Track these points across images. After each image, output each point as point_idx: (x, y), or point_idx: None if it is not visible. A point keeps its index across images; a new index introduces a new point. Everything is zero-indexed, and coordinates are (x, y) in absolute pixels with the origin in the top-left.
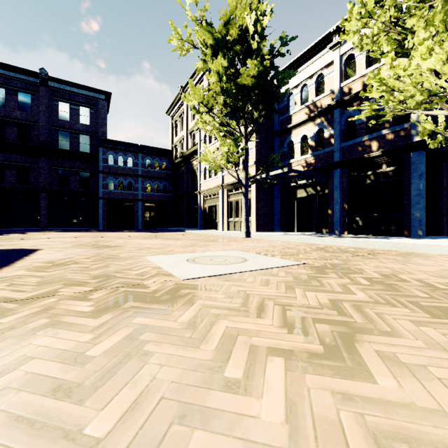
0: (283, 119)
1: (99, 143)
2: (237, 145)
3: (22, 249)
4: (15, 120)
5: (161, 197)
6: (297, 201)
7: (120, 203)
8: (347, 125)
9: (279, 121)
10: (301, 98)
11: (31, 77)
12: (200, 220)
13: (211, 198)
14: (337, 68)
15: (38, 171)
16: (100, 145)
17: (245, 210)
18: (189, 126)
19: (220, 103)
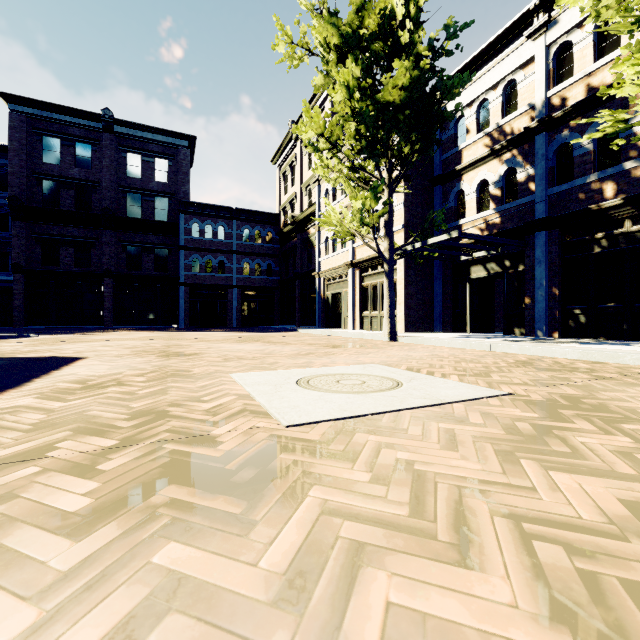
0: (448, 157)
1: (180, 207)
2: (377, 197)
3: (60, 357)
4: (72, 180)
5: (264, 282)
6: (471, 284)
7: (207, 291)
8: (558, 159)
9: (441, 161)
10: (477, 122)
11: (92, 121)
12: (320, 315)
13: (335, 282)
14: (541, 68)
15: (101, 248)
16: (181, 211)
17: (388, 299)
18: (303, 178)
19: (350, 135)
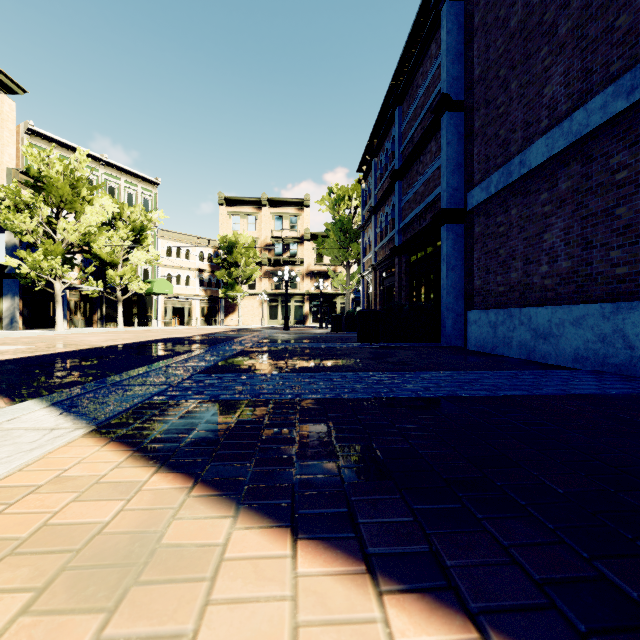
0: None
1: None
2: None
3: None
4: None
5: None
6: None
7: None
8: None
9: None
10: None
11: None
12: None
13: None
14: None
15: None
16: None
17: None
18: None
19: None
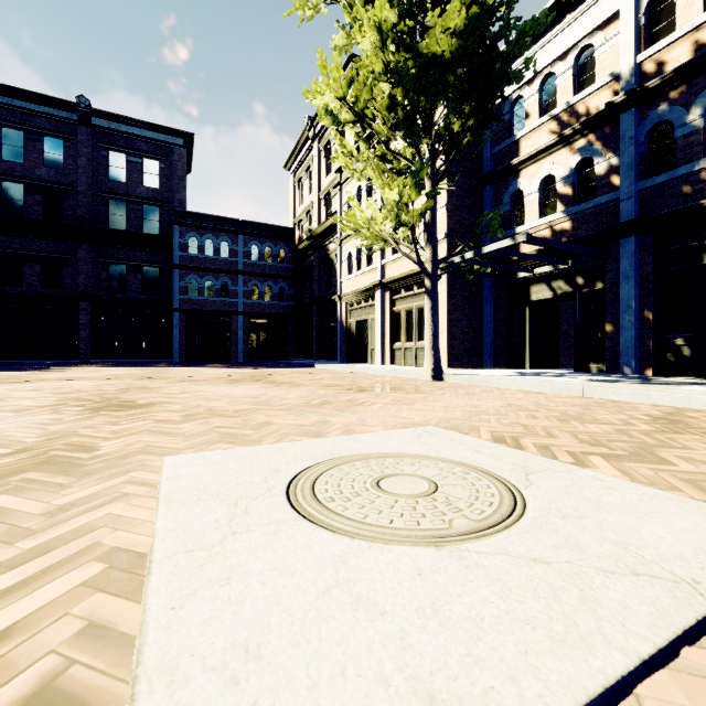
0: (501, 150)
1: (174, 218)
2: (419, 185)
3: None
4: (39, 182)
5: (276, 308)
6: (531, 308)
7: (207, 318)
8: (651, 143)
9: (493, 155)
10: (540, 103)
11: (64, 111)
12: (341, 347)
13: (360, 307)
14: (629, 25)
15: (76, 265)
16: (175, 222)
17: (431, 325)
18: (322, 184)
19: (382, 104)
